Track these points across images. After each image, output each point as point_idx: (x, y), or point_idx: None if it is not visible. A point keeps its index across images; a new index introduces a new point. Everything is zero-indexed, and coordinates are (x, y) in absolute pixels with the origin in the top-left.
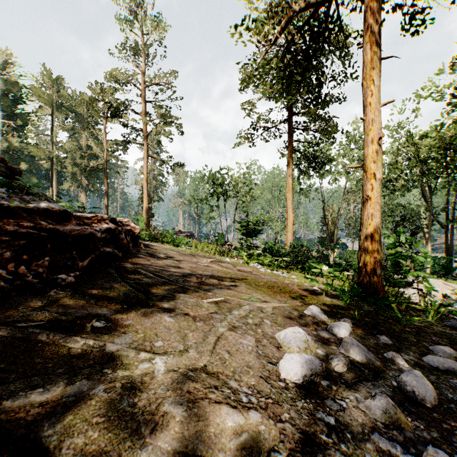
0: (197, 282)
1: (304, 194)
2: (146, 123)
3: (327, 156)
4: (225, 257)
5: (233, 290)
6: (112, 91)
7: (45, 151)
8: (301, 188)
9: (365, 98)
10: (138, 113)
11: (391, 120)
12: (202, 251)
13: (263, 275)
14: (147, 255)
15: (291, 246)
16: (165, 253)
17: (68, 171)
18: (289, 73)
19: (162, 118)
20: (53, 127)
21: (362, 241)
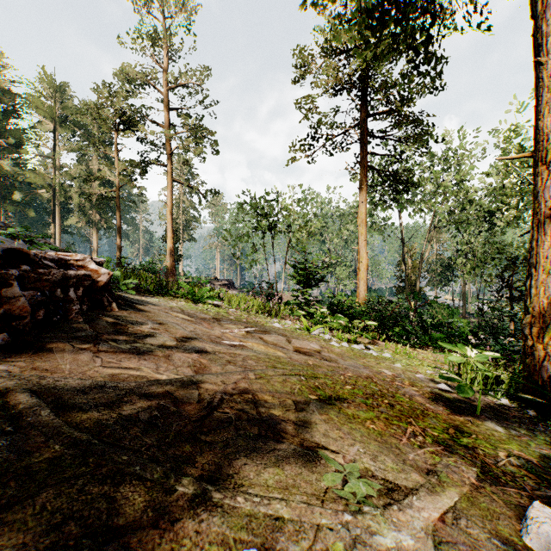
0: (192, 420)
1: (376, 231)
2: (169, 138)
3: (413, 175)
4: (272, 318)
5: (293, 441)
6: (127, 96)
7: (45, 177)
8: (373, 222)
9: (544, 20)
10: (160, 125)
11: (496, 129)
12: (238, 309)
13: (342, 358)
14: (106, 330)
15: (369, 301)
16: (158, 321)
17: (74, 203)
18: (383, 6)
19: (191, 131)
20: (56, 147)
21: (534, 298)
